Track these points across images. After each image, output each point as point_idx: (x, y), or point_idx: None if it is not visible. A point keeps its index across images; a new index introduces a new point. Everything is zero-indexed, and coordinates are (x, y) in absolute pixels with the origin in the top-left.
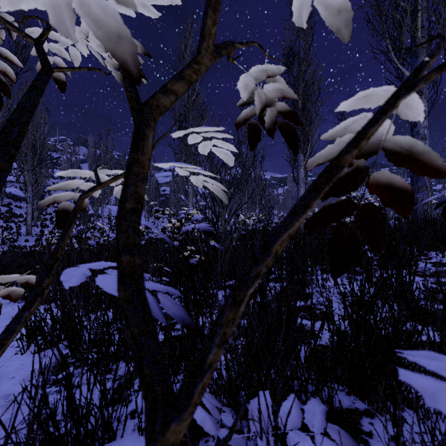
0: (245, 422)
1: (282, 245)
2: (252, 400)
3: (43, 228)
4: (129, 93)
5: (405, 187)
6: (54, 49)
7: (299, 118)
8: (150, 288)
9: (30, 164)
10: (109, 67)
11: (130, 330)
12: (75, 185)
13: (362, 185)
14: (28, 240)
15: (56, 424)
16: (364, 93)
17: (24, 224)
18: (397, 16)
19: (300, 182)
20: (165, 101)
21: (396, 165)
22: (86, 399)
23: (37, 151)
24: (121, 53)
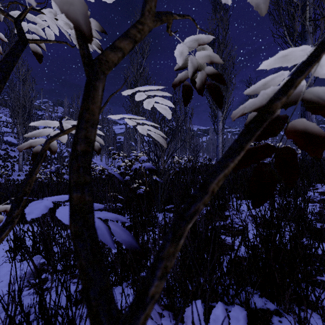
0: (181, 324)
1: (218, 184)
2: (187, 308)
3: (31, 166)
4: (81, 50)
5: (319, 133)
6: (32, 28)
7: (224, 79)
8: (103, 217)
9: (21, 119)
10: (74, 41)
11: (79, 262)
12: (46, 132)
13: (280, 131)
14: (20, 175)
15: (30, 324)
16: (284, 52)
17: (17, 163)
18: (291, 9)
19: (219, 133)
20: (113, 57)
21: (312, 113)
22: (55, 302)
23: (26, 110)
24: (74, 14)
